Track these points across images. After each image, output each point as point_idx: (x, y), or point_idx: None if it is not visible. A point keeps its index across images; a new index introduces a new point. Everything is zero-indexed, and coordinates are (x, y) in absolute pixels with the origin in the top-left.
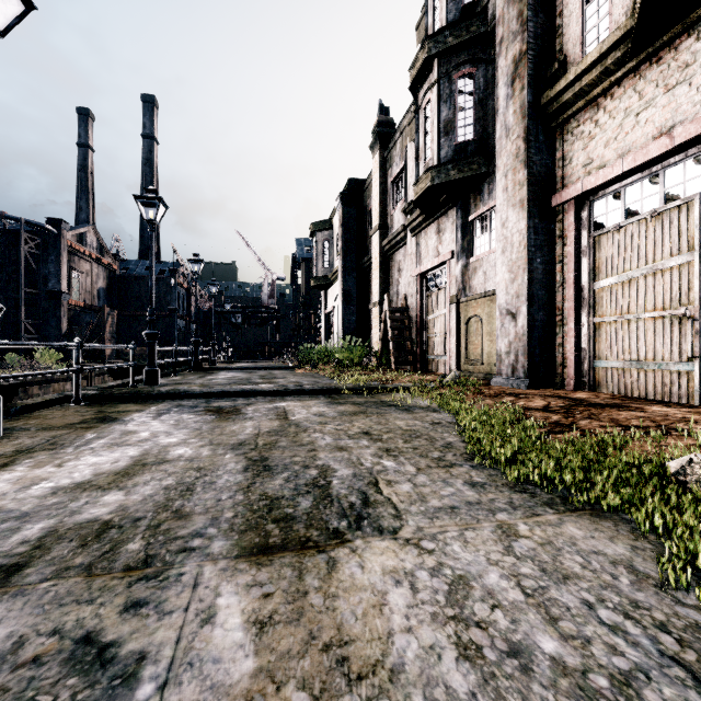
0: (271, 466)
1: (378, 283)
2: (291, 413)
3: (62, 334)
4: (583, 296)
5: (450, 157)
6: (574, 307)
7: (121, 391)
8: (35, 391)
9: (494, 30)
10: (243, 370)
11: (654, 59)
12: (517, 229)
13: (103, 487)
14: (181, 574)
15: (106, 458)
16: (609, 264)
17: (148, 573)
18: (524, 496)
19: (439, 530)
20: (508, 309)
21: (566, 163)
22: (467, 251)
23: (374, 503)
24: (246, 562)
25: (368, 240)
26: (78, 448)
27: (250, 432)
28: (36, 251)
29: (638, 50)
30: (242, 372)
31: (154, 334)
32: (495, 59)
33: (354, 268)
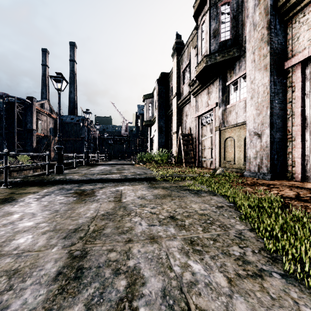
0: (84, 268)
1: (175, 122)
2: (124, 196)
3: (33, 148)
4: (306, 122)
5: (217, 49)
6: (301, 129)
7: (33, 179)
8: (15, 174)
9: None
10: (110, 165)
11: None
12: (262, 83)
13: None
14: None
15: None
16: None
17: None
18: None
19: None
20: (255, 131)
21: (294, 41)
22: (225, 102)
23: None
24: None
25: (170, 102)
26: None
27: (90, 214)
28: (22, 111)
29: None
30: (109, 166)
31: (60, 147)
32: None
33: (163, 116)
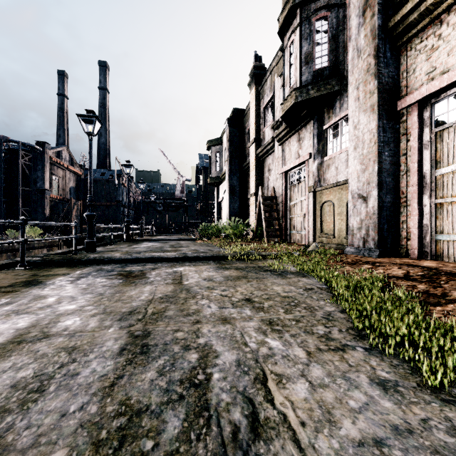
0: (149, 345)
1: (254, 179)
2: (186, 277)
3: (46, 217)
4: (425, 181)
5: (310, 80)
6: (417, 190)
7: (59, 257)
8: None
9: None
10: (160, 241)
11: None
12: (368, 129)
13: None
14: None
15: None
16: (450, 154)
17: None
18: None
19: None
20: (360, 193)
21: (410, 74)
22: (321, 152)
23: (265, 427)
24: None
25: (247, 151)
26: None
27: (145, 297)
28: (29, 163)
29: None
30: (159, 243)
31: (92, 215)
32: (345, 3)
33: (237, 170)
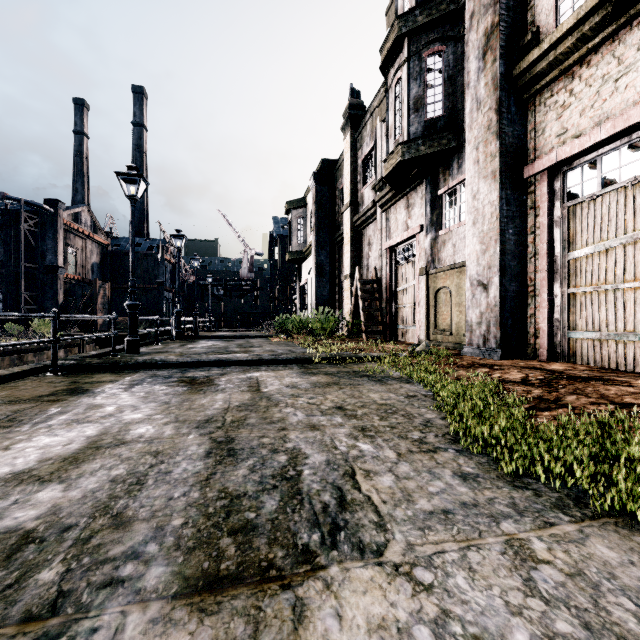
0: (236, 449)
1: (349, 256)
2: (264, 384)
3: (59, 305)
4: (556, 266)
5: (420, 133)
6: (547, 277)
7: (98, 361)
8: (30, 358)
9: (464, 7)
10: (222, 339)
11: (635, 22)
12: (489, 200)
13: (42, 479)
14: (94, 630)
15: (60, 438)
16: (584, 234)
17: (50, 627)
18: (527, 495)
19: (435, 550)
20: (480, 280)
21: (539, 134)
22: (436, 224)
23: (351, 504)
24: (186, 606)
25: (340, 217)
26: (35, 426)
27: (219, 406)
28: (35, 229)
29: (618, 13)
30: (221, 341)
31: (136, 305)
32: (465, 36)
33: (326, 243)
